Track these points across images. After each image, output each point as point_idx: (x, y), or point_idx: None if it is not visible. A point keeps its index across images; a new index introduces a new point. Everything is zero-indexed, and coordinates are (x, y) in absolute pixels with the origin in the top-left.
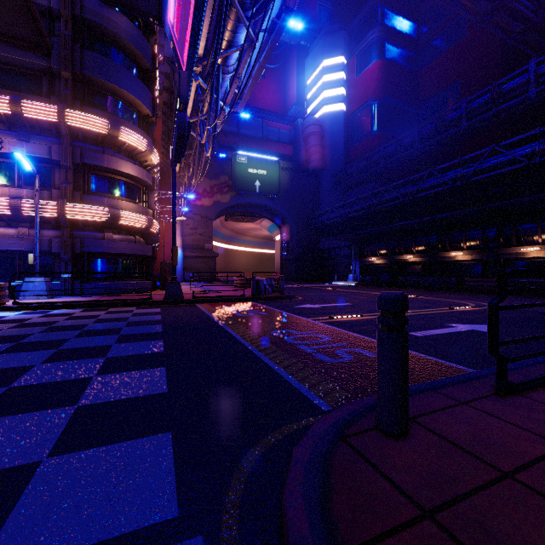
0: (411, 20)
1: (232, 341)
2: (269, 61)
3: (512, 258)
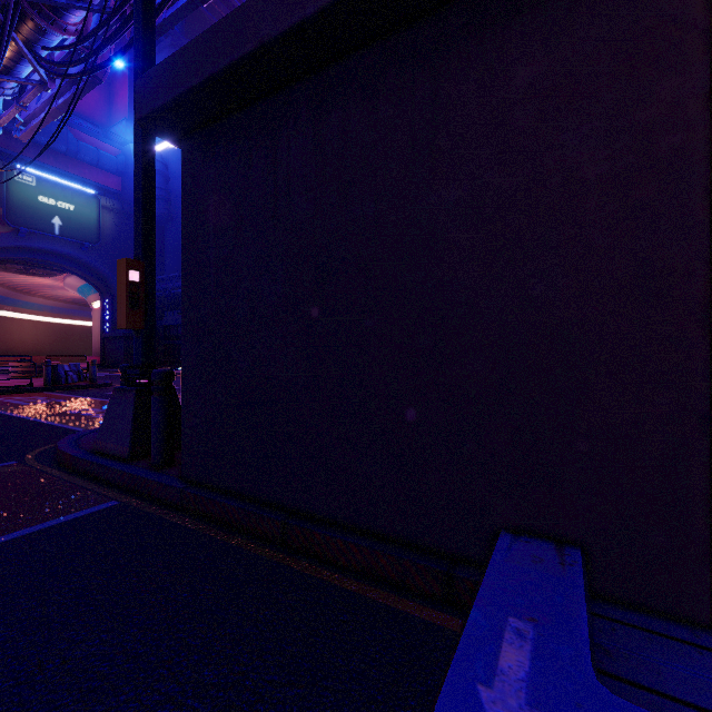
0: None
1: (19, 420)
2: None
3: None
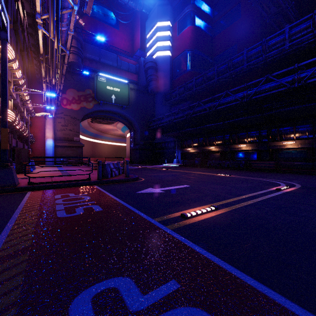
0: (209, 6)
1: None
2: (122, 19)
3: (277, 148)
